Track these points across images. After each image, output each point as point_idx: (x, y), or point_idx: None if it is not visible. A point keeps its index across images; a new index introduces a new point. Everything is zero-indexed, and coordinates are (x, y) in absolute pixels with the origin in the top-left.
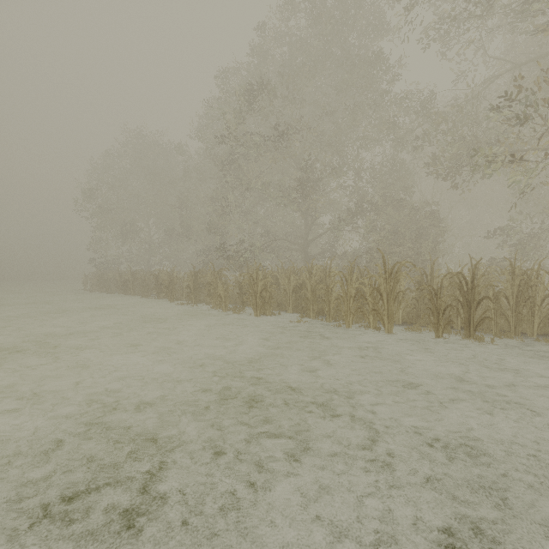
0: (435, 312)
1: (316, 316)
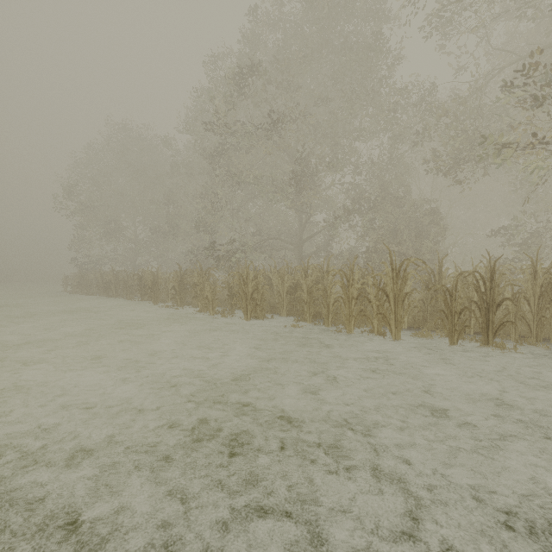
0: (449, 316)
1: (312, 320)
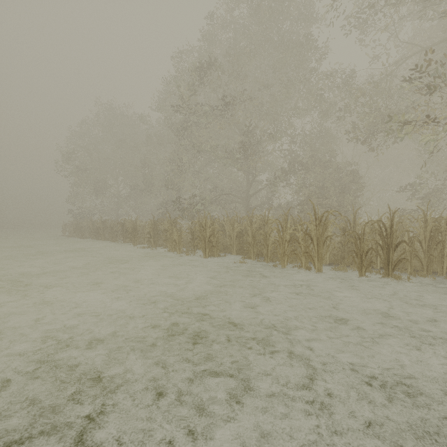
0: (359, 254)
1: (256, 258)
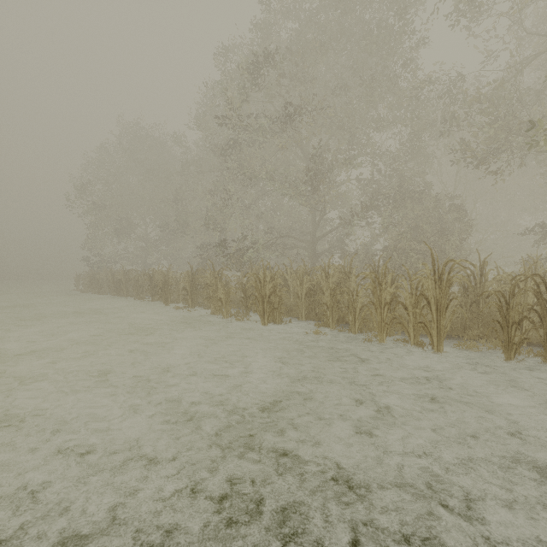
0: (505, 326)
1: (335, 326)
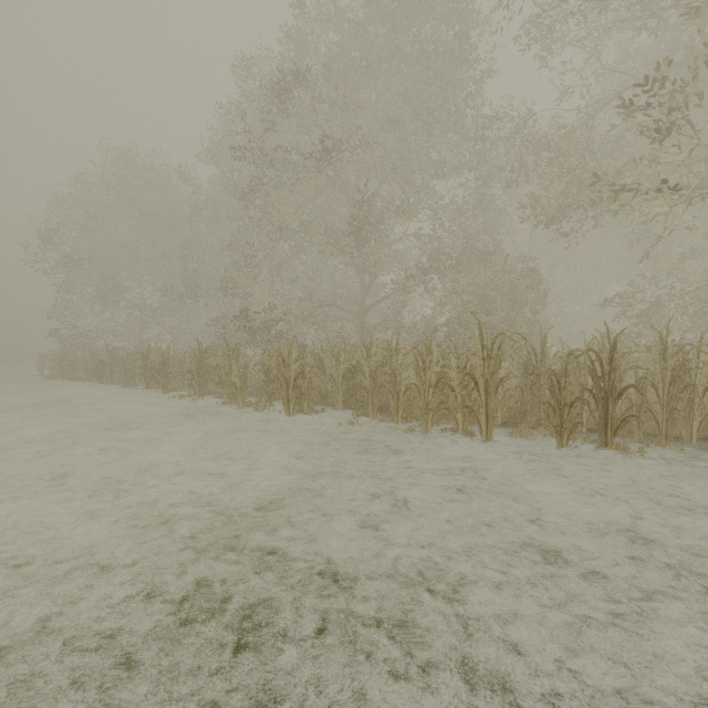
0: (557, 409)
1: (377, 415)
